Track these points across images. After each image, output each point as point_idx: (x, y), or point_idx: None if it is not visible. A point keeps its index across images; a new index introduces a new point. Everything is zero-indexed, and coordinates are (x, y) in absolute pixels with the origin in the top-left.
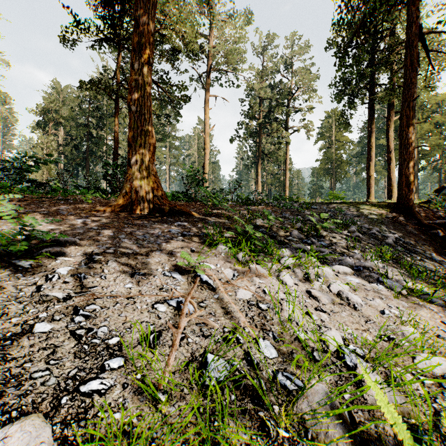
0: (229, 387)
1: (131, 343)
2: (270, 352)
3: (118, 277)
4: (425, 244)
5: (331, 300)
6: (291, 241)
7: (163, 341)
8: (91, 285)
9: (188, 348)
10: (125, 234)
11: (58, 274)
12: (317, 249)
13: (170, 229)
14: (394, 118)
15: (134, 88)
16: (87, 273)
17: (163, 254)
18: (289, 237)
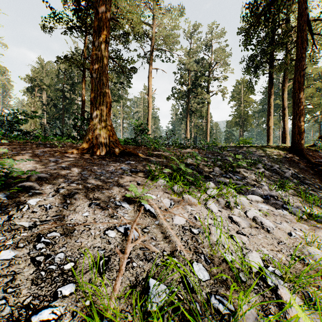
0: (169, 312)
1: (83, 268)
2: (203, 275)
3: (78, 206)
4: (313, 177)
5: (248, 224)
6: (214, 175)
7: (111, 265)
8: (55, 214)
9: (133, 272)
10: (87, 171)
11: (28, 205)
12: (234, 182)
13: (121, 167)
14: (287, 84)
15: (95, 60)
16: (52, 203)
17: (115, 187)
18: (212, 173)
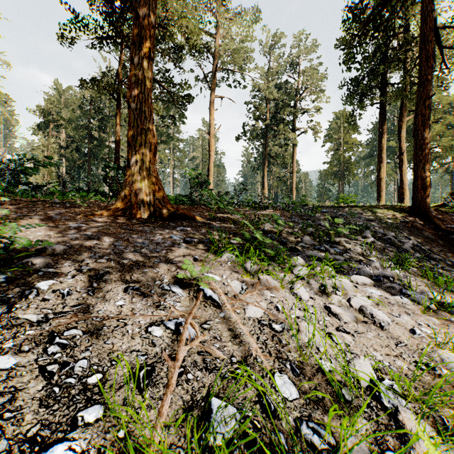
0: (240, 447)
1: (116, 382)
2: (290, 392)
3: (109, 291)
4: (443, 250)
5: (353, 318)
6: (303, 248)
7: (156, 378)
8: (75, 303)
9: (187, 388)
10: (122, 241)
11: (36, 290)
12: (331, 257)
13: (171, 235)
14: (406, 119)
15: (133, 83)
16: (72, 288)
17: (162, 264)
18: (300, 244)
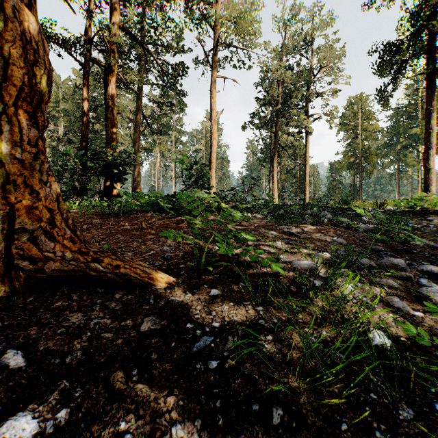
0: None
1: None
2: None
3: None
4: None
5: None
6: None
7: None
8: None
9: None
10: None
11: None
12: None
13: None
14: None
15: None
16: None
17: None
18: None
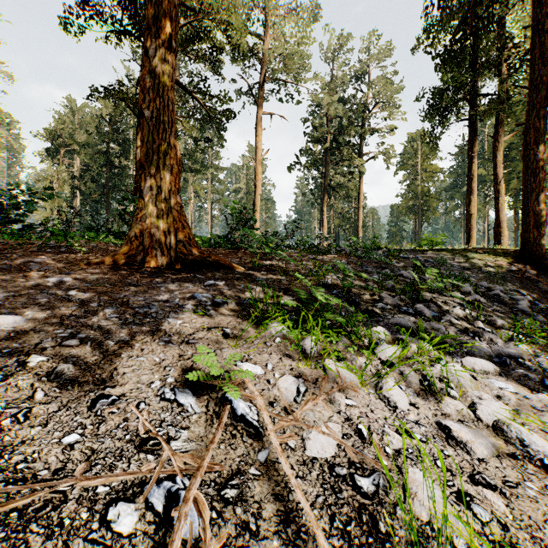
0: None
1: None
2: None
3: (60, 410)
4: None
5: (491, 448)
6: (383, 310)
7: None
8: None
9: None
10: (118, 304)
11: None
12: (427, 326)
13: (194, 294)
14: (504, 138)
15: (148, 83)
16: None
17: (172, 345)
18: (379, 304)
